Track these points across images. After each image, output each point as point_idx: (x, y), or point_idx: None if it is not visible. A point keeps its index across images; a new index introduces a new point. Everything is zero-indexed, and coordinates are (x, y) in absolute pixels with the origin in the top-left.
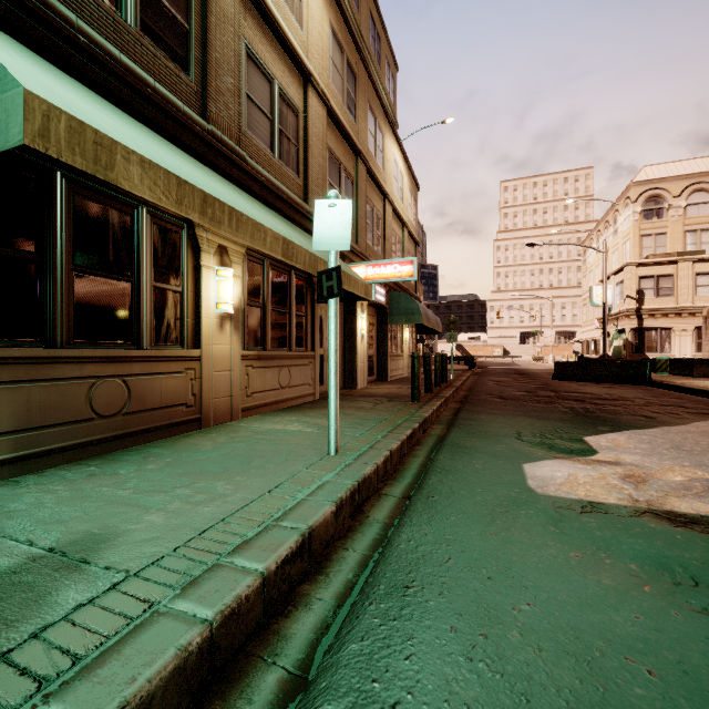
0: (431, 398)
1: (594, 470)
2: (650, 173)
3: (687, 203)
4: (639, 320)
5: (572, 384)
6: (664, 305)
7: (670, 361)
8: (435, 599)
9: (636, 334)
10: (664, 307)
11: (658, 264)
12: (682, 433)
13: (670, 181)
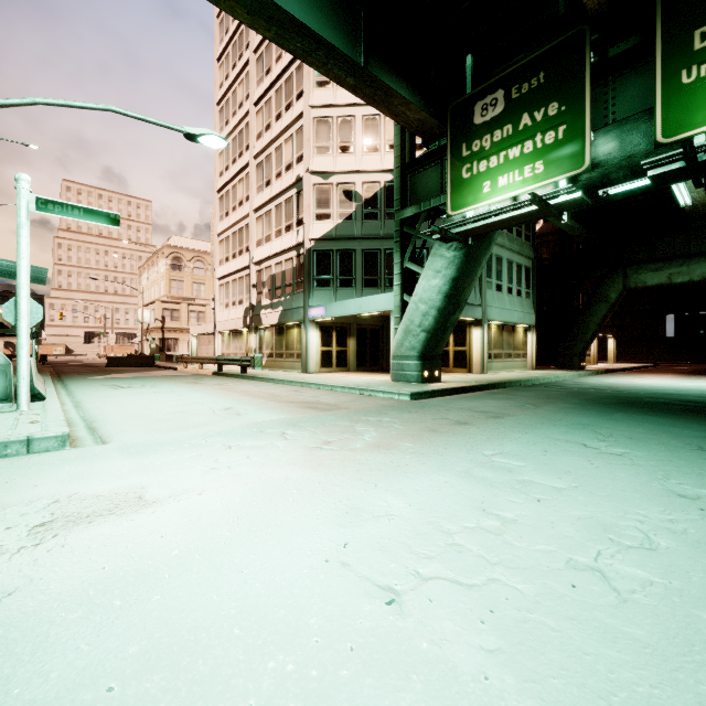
0: (42, 372)
1: (104, 377)
2: (177, 241)
3: (194, 266)
4: (163, 333)
5: (115, 368)
6: (175, 326)
7: (171, 356)
8: (76, 381)
9: (162, 341)
10: (175, 327)
11: (173, 303)
12: (134, 373)
13: (186, 251)
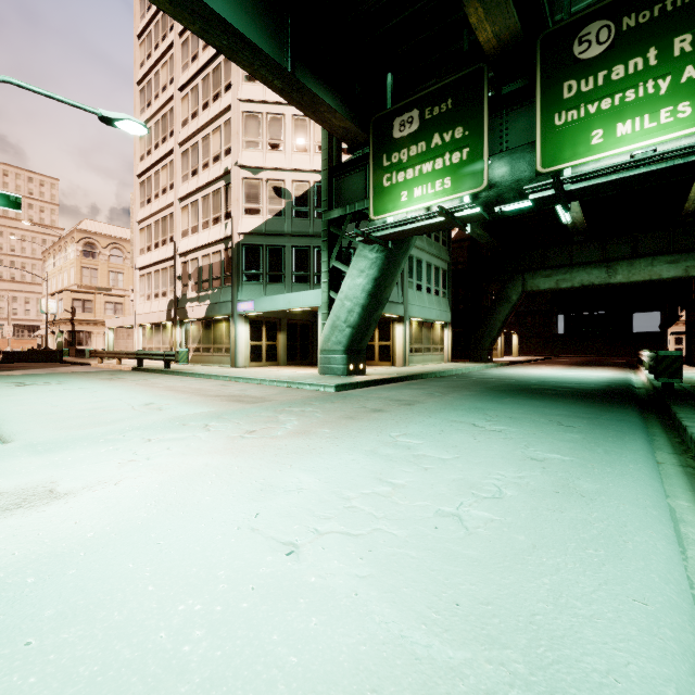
0: None
1: None
2: (90, 225)
3: (111, 254)
4: (73, 326)
5: (13, 364)
6: (88, 318)
7: (83, 351)
8: None
9: (71, 334)
10: (88, 319)
11: (85, 292)
12: (38, 370)
13: (101, 236)
